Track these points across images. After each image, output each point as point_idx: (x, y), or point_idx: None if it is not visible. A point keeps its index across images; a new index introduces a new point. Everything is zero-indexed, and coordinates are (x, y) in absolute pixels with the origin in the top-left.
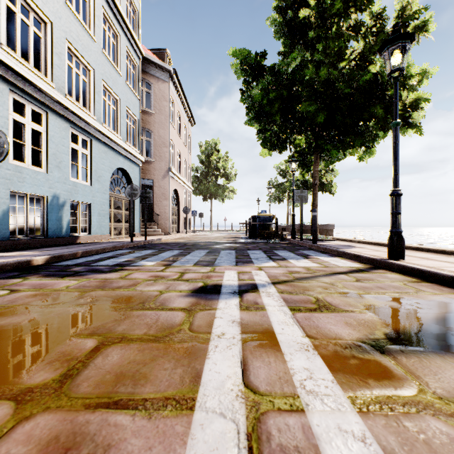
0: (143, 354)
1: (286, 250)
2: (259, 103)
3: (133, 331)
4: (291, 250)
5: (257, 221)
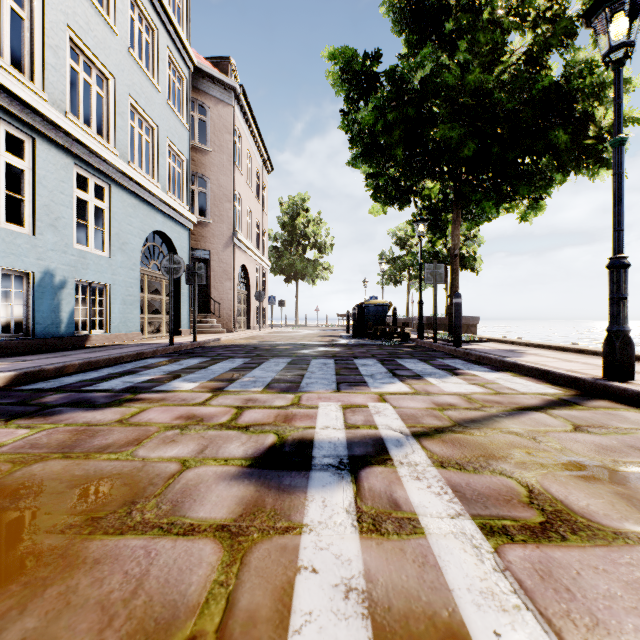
0: None
1: (415, 358)
2: (370, 130)
3: None
4: (423, 359)
5: (366, 312)
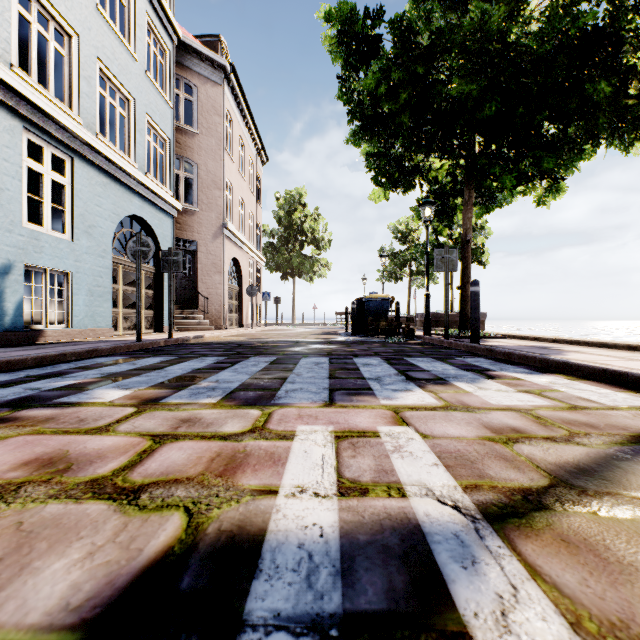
0: None
1: (428, 356)
2: (371, 94)
3: None
4: (438, 357)
5: (366, 307)
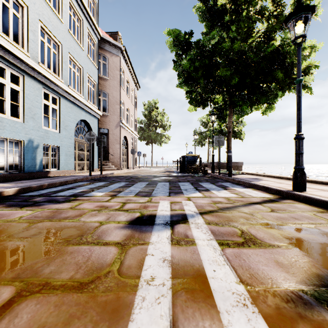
0: (58, 312)
1: (208, 182)
2: (187, 70)
3: (59, 274)
4: (212, 182)
5: (186, 160)
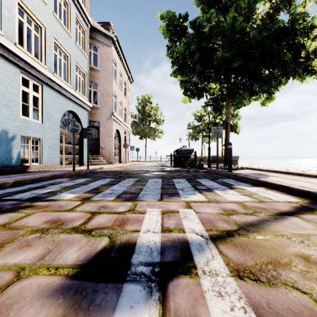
0: None
1: (207, 178)
2: (182, 55)
3: None
4: (211, 179)
5: (180, 154)
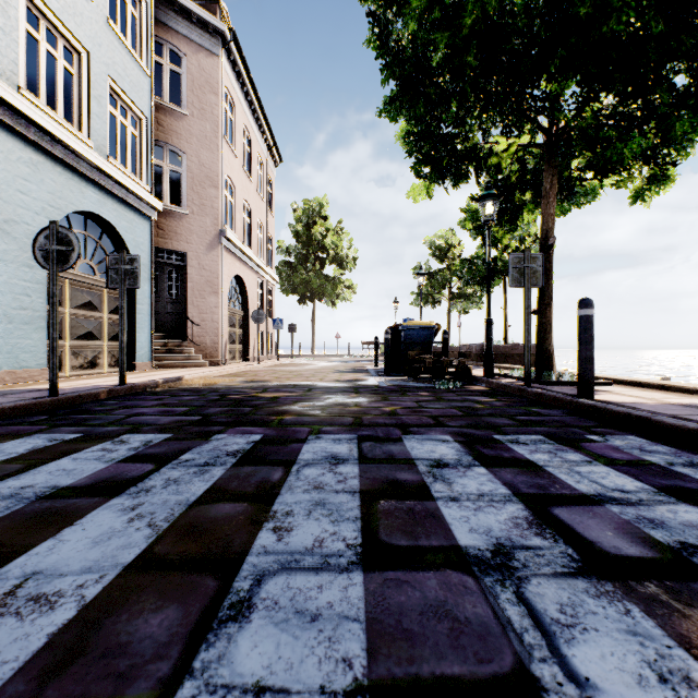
0: None
1: (531, 429)
2: (419, 21)
3: None
4: (556, 435)
5: (403, 337)
